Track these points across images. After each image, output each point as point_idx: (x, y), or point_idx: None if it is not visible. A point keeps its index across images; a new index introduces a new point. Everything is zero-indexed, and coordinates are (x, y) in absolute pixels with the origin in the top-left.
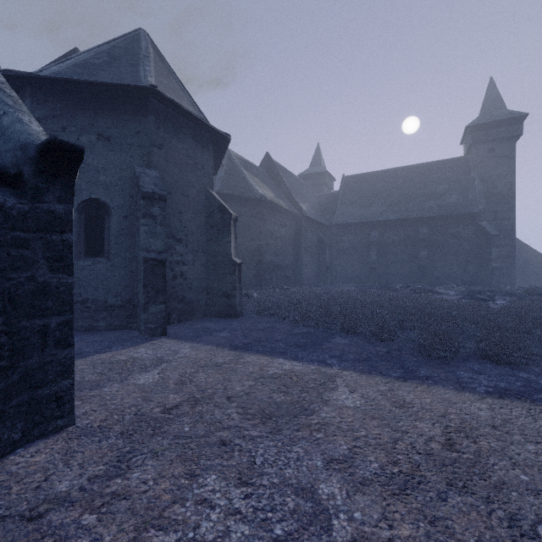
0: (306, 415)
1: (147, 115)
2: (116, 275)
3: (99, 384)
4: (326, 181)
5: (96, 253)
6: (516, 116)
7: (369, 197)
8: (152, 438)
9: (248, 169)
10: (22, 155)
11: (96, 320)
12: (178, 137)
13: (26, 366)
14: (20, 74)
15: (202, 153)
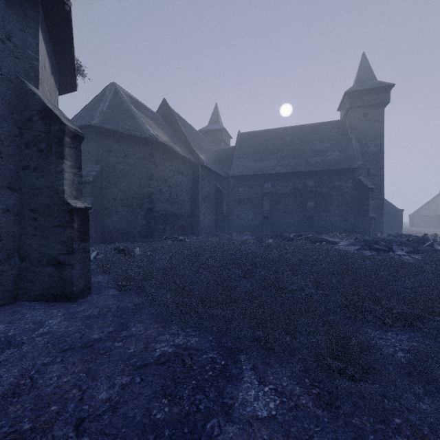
0: None
1: None
2: None
3: None
4: (223, 138)
5: None
6: (385, 85)
7: (262, 152)
8: None
9: (139, 109)
10: None
11: None
12: None
13: None
14: None
15: (8, 13)
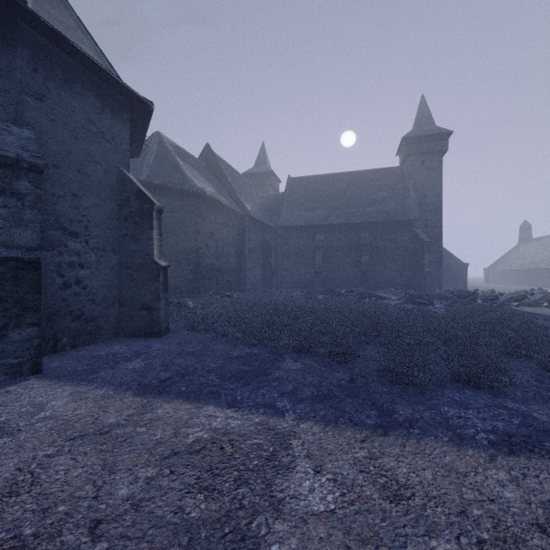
0: None
1: (15, 46)
2: None
3: None
4: (271, 182)
5: None
6: (443, 132)
7: (314, 200)
8: None
9: (184, 159)
10: None
11: None
12: (72, 91)
13: None
14: None
15: (113, 120)
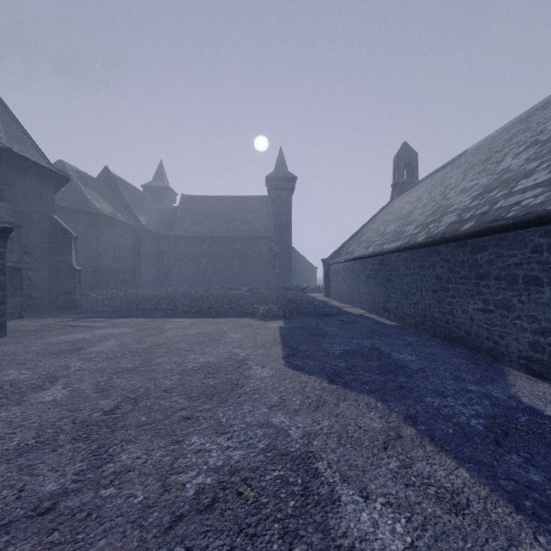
0: (115, 326)
1: (0, 163)
2: None
3: None
4: (168, 196)
5: None
6: (291, 177)
7: (202, 216)
8: (50, 334)
9: (85, 183)
10: None
11: None
12: (25, 177)
13: None
14: None
15: (46, 187)
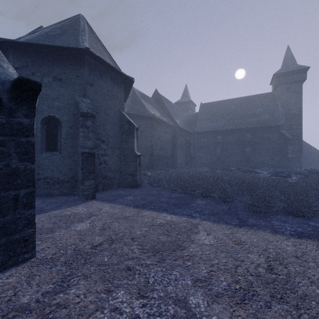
0: (181, 250)
1: (84, 66)
2: (65, 162)
3: (52, 230)
4: (191, 106)
5: (52, 149)
6: (302, 68)
7: (216, 116)
8: (84, 265)
9: (145, 99)
10: (1, 87)
11: (52, 189)
12: (102, 79)
13: (4, 221)
14: (6, 40)
15: (117, 89)
